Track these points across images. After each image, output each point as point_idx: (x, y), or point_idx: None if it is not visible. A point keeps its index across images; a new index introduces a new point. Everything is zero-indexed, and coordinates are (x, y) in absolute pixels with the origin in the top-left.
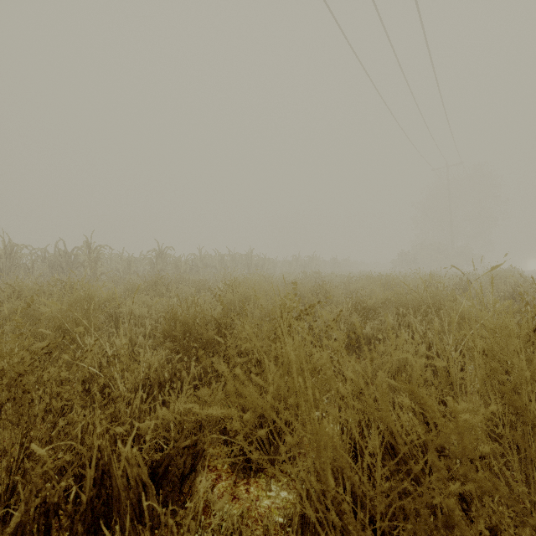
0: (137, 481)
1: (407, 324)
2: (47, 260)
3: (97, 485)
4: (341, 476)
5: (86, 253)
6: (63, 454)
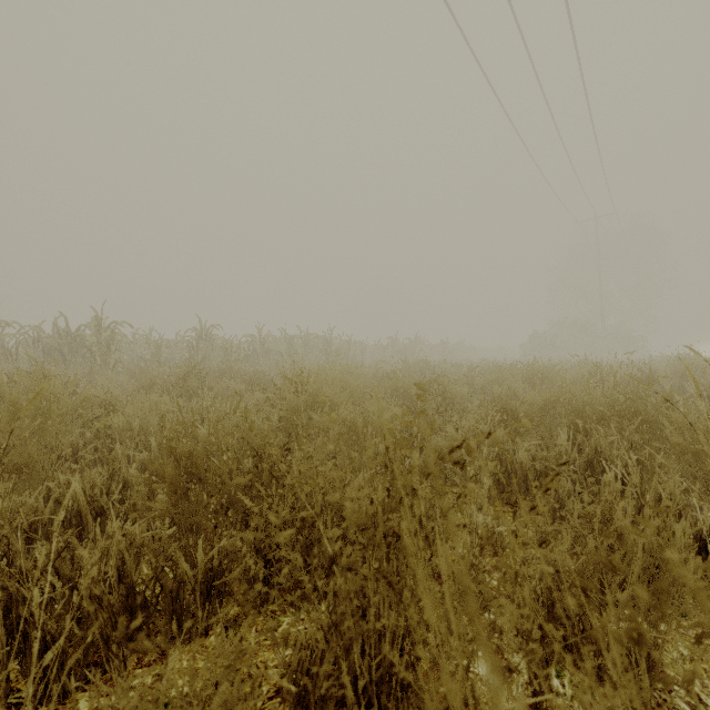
0: None
1: (592, 448)
2: (40, 344)
3: None
4: None
5: (95, 333)
6: None
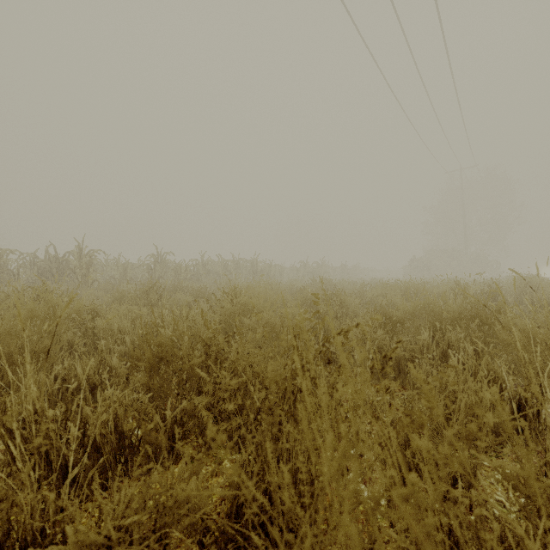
0: None
1: (446, 342)
2: (35, 266)
3: None
4: None
5: (77, 258)
6: None
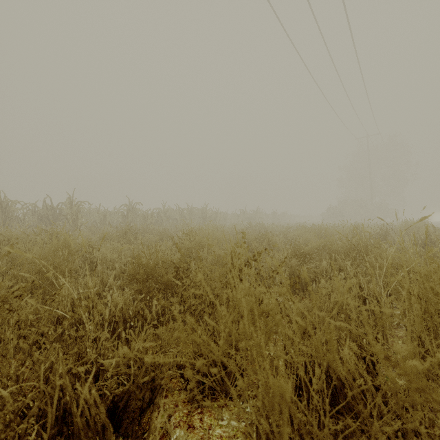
0: (96, 421)
1: (338, 267)
2: (36, 213)
3: (59, 423)
4: (288, 414)
5: (69, 207)
6: (31, 389)
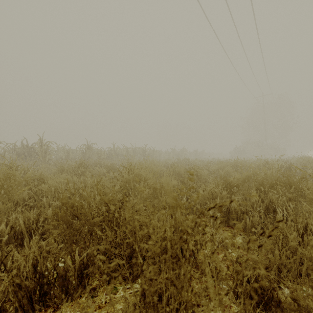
0: None
1: (268, 200)
2: (15, 151)
3: None
4: None
5: (39, 146)
6: None
